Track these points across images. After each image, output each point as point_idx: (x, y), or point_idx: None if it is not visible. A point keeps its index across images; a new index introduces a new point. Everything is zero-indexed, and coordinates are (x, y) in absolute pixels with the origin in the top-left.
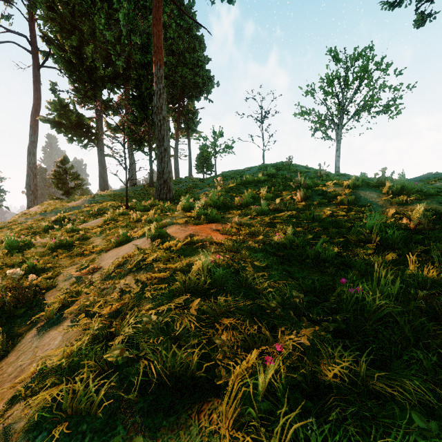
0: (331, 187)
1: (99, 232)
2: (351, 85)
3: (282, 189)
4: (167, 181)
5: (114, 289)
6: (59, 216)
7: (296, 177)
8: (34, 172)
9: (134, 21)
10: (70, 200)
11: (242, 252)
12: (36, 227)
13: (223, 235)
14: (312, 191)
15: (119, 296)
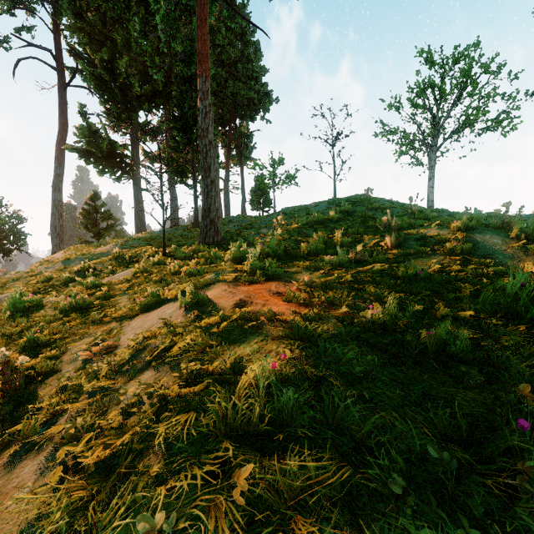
0: (432, 229)
1: (127, 288)
2: (449, 94)
3: (362, 231)
4: (214, 221)
5: (117, 404)
6: (83, 265)
7: (379, 214)
8: (60, 211)
9: (174, 25)
10: (99, 244)
11: (320, 344)
12: (55, 279)
13: (287, 304)
14: (406, 235)
15: (125, 415)
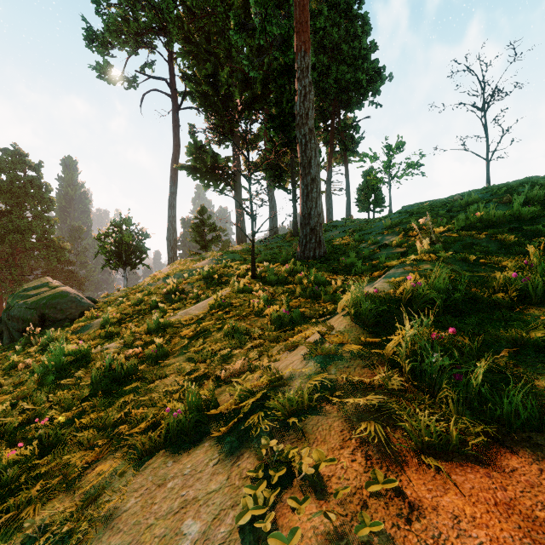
0: None
1: (192, 337)
2: None
3: None
4: (315, 230)
5: None
6: (172, 287)
7: None
8: (174, 226)
9: (269, 4)
10: (201, 258)
11: None
12: (145, 302)
13: None
14: None
15: None
